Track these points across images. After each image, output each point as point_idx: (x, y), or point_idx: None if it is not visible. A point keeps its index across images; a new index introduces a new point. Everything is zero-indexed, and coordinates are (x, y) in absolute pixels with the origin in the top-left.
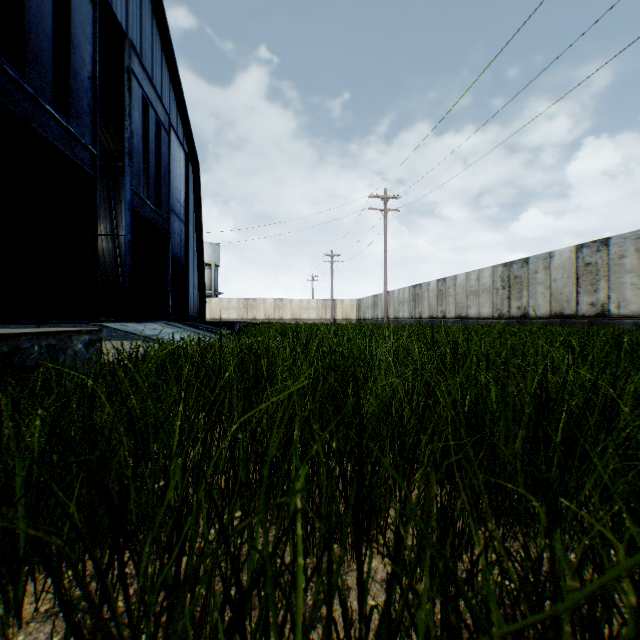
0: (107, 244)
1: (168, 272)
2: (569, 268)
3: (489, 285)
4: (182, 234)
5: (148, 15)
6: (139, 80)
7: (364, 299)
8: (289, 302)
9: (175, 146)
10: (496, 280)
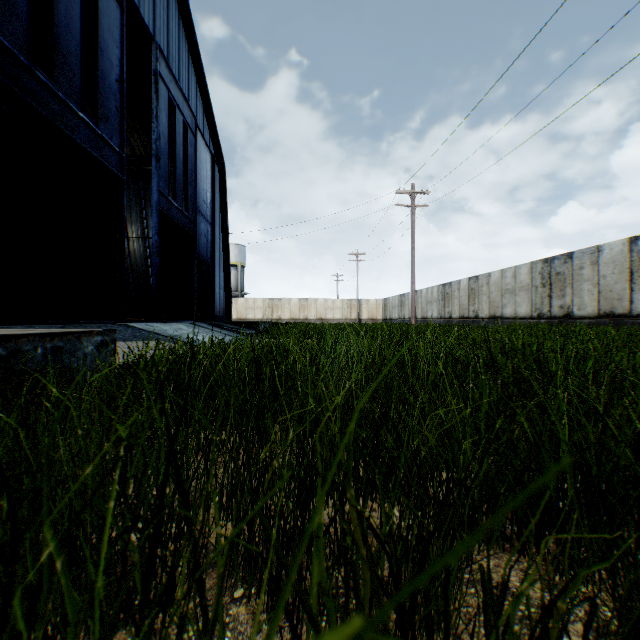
0: (138, 246)
1: (194, 272)
2: (621, 263)
3: (527, 283)
4: (208, 235)
5: (175, 18)
6: (166, 82)
7: (390, 299)
8: (314, 302)
9: (201, 148)
10: (535, 277)
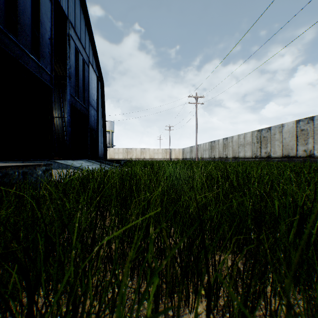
0: (59, 121)
1: (88, 135)
2: (292, 132)
3: (250, 141)
4: (95, 116)
5: (78, 7)
6: (74, 40)
7: (185, 148)
8: (148, 150)
9: (92, 72)
10: (253, 138)
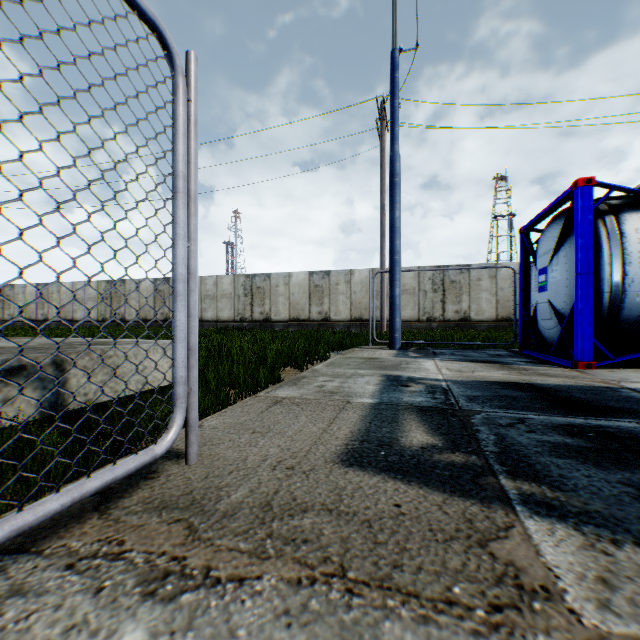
0: None
1: None
2: (151, 291)
3: (96, 295)
4: None
5: None
6: None
7: None
8: None
9: None
10: (102, 292)
